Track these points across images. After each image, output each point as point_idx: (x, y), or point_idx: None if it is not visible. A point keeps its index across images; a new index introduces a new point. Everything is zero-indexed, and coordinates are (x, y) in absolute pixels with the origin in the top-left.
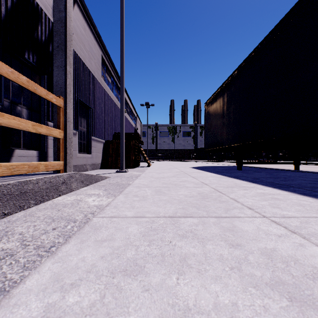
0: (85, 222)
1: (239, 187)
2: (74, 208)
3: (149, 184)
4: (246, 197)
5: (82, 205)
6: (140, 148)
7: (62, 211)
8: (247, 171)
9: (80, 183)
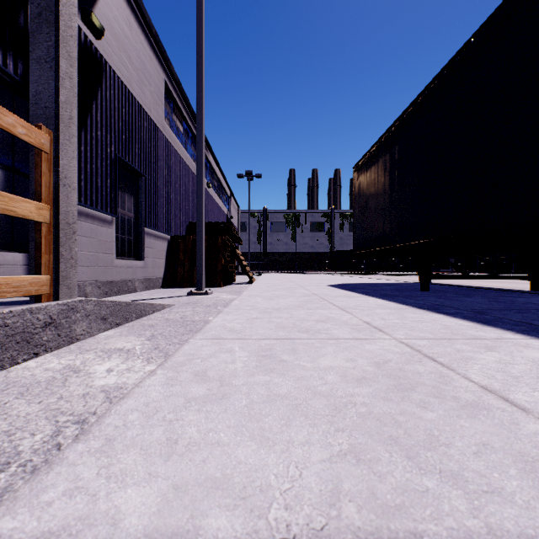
0: (34, 469)
1: (466, 338)
2: (42, 402)
3: (245, 329)
4: (521, 380)
5: (70, 390)
6: (236, 251)
7: (2, 412)
8: (442, 293)
9: (97, 321)
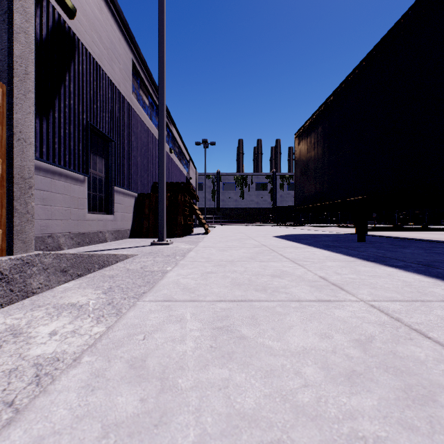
0: None
1: (439, 299)
2: None
3: (198, 287)
4: None
5: None
6: (194, 206)
7: None
8: (379, 244)
9: (56, 274)
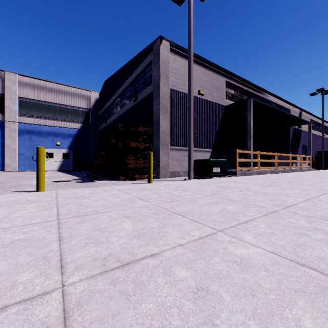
0: None
1: None
2: None
3: None
4: None
5: None
6: None
7: None
8: None
9: (312, 170)
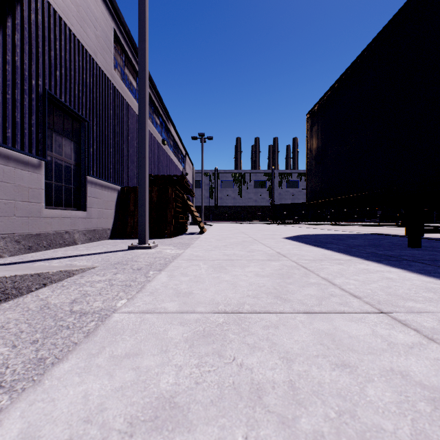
0: None
1: None
2: None
3: None
4: None
5: None
6: (187, 202)
7: None
8: None
9: None
